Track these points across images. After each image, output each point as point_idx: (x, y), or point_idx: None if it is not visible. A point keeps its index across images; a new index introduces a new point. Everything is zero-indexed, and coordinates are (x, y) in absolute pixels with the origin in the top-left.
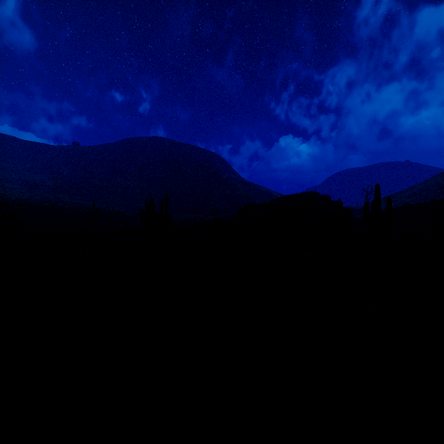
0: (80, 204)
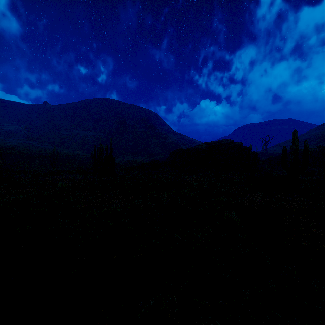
0: (46, 148)
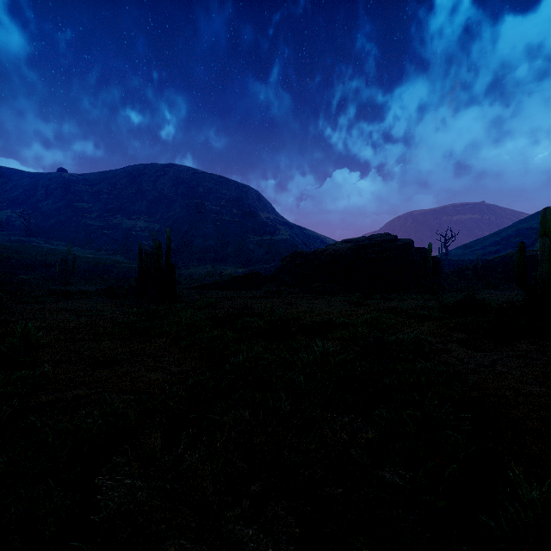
0: (59, 251)
